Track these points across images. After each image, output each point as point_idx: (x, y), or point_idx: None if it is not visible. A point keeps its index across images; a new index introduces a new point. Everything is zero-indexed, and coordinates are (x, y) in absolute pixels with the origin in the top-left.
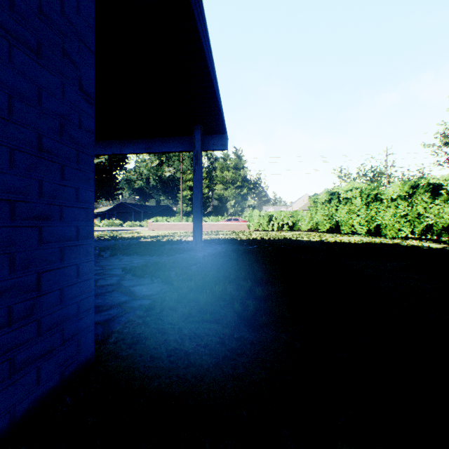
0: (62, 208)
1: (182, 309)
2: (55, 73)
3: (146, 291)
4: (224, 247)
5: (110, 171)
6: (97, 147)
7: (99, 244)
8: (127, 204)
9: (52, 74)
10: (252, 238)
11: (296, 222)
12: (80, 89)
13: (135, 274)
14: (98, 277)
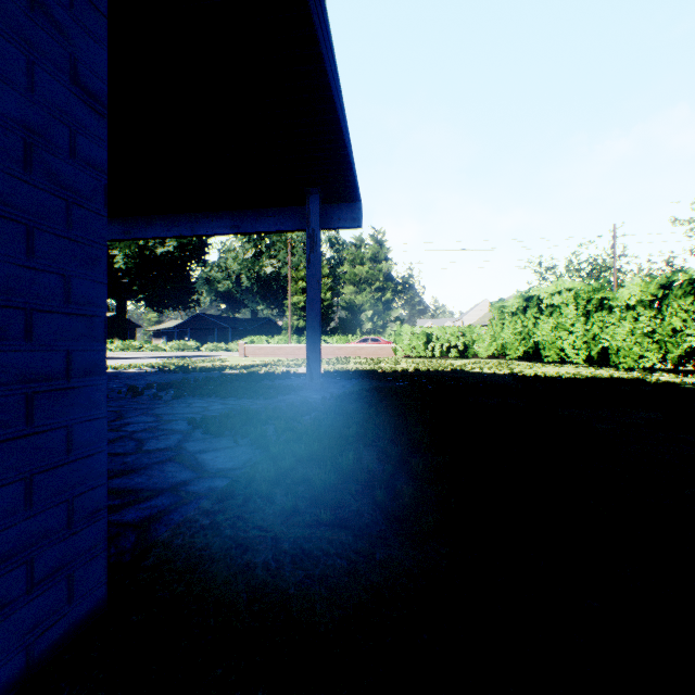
0: (30, 313)
1: (281, 498)
2: (10, 36)
3: (224, 462)
4: (357, 384)
5: (181, 266)
6: (155, 226)
7: (159, 378)
8: (207, 316)
9: (2, 36)
10: (401, 370)
11: (470, 344)
12: (73, 81)
13: (208, 431)
14: (147, 435)
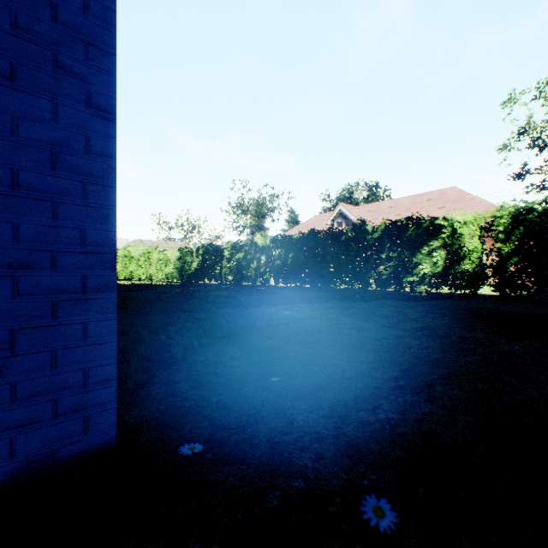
0: None
1: None
2: None
3: None
4: None
5: None
6: None
7: None
8: None
9: None
10: None
11: None
12: None
13: None
14: None
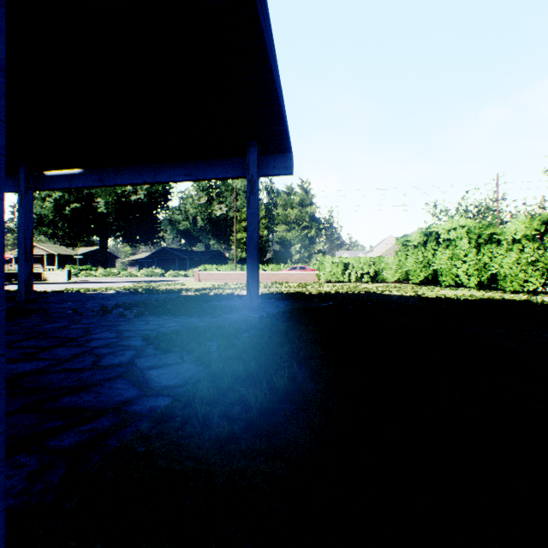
0: None
1: (218, 421)
2: None
3: (169, 379)
4: (289, 304)
5: (150, 210)
6: (124, 175)
7: (128, 299)
8: (170, 249)
9: None
10: (325, 292)
11: (379, 271)
12: None
13: (159, 347)
14: (106, 351)
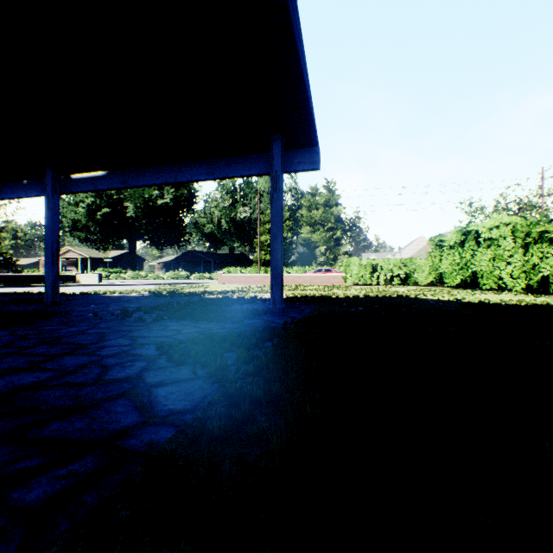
0: None
1: (230, 469)
2: None
3: (176, 400)
4: (315, 308)
5: (176, 213)
6: (146, 175)
7: (150, 302)
8: (195, 252)
9: None
10: (353, 296)
11: (410, 274)
12: None
13: (172, 358)
14: (115, 361)
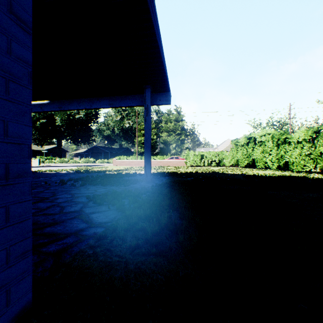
0: None
1: (130, 239)
2: None
3: (102, 218)
4: (168, 178)
5: (87, 123)
6: (73, 104)
7: (75, 176)
8: (98, 147)
9: None
10: (189, 172)
11: (221, 160)
12: (10, 11)
13: (96, 202)
14: (66, 204)
